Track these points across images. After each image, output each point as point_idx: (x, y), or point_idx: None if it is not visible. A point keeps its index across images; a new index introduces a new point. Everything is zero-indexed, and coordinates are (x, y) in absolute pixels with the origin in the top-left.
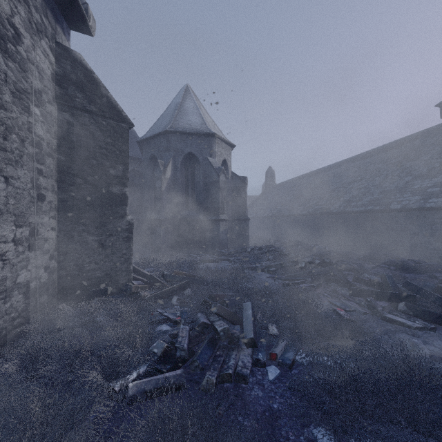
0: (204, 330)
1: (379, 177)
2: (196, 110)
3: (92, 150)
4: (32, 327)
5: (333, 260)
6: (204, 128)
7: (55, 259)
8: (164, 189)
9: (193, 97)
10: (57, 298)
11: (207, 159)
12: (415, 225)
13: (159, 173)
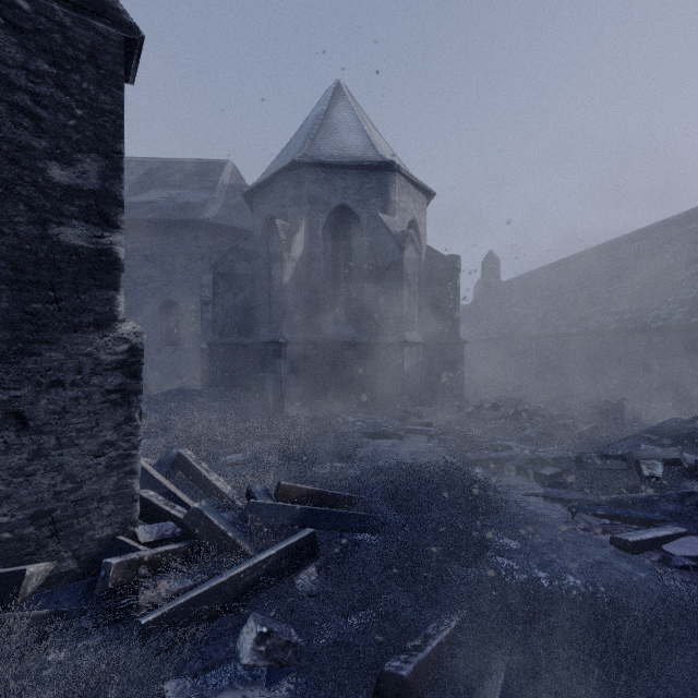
0: None
1: None
2: (355, 124)
3: None
4: None
5: None
6: (370, 155)
7: None
8: (289, 280)
9: (350, 100)
10: None
11: (377, 217)
12: None
13: (277, 247)
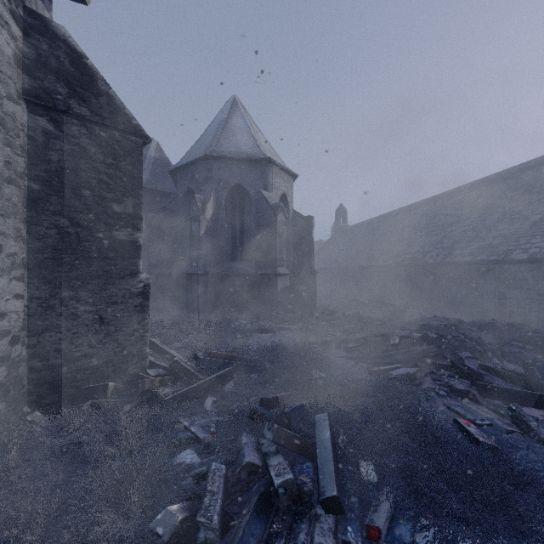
0: (250, 477)
1: (492, 216)
2: (246, 129)
3: (85, 176)
4: None
5: (439, 334)
6: (256, 152)
7: (23, 343)
8: (203, 233)
9: (243, 111)
10: (27, 403)
11: (261, 193)
12: None
13: (196, 212)
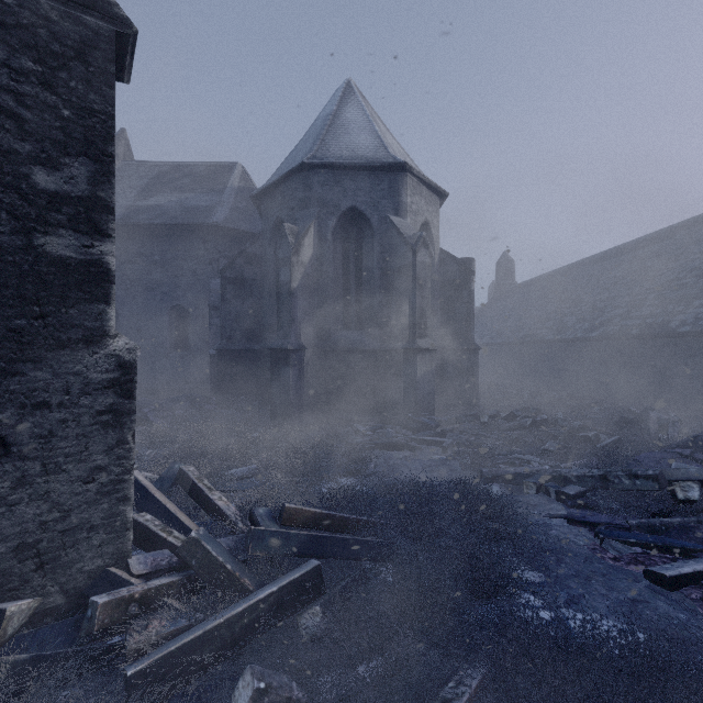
0: None
1: None
2: (366, 124)
3: None
4: None
5: None
6: (381, 156)
7: None
8: (297, 285)
9: (361, 99)
10: None
11: (389, 219)
12: None
13: (285, 251)
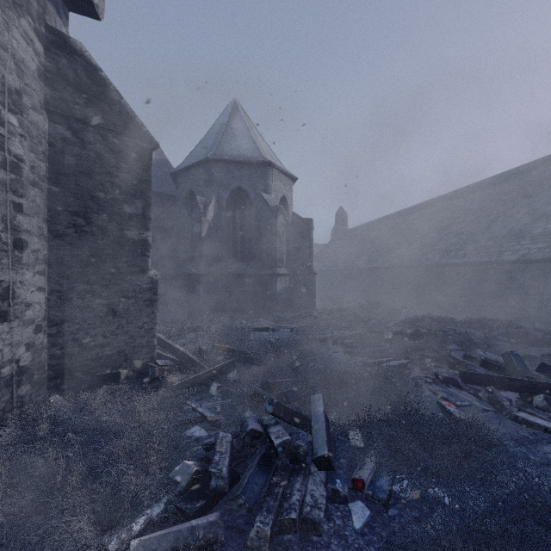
0: (253, 441)
1: (486, 219)
2: (247, 133)
3: (99, 179)
4: (2, 433)
5: (430, 330)
6: (256, 156)
7: (44, 332)
8: (205, 235)
9: (243, 115)
10: (48, 387)
11: (261, 195)
12: (538, 282)
13: (198, 214)
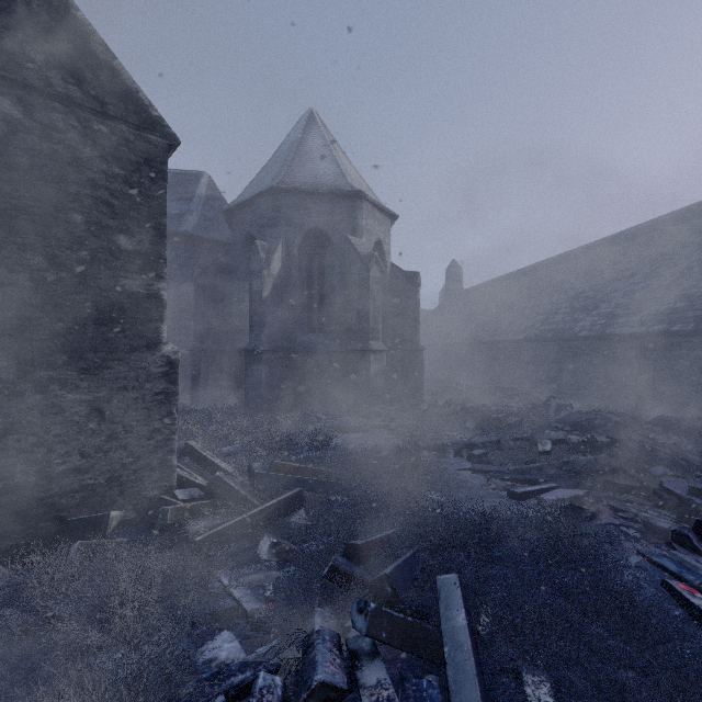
0: None
1: (672, 270)
2: (327, 153)
3: (74, 191)
4: None
5: (612, 438)
6: (341, 183)
7: None
8: (268, 294)
9: (322, 129)
10: None
11: (347, 239)
12: None
13: (258, 265)
